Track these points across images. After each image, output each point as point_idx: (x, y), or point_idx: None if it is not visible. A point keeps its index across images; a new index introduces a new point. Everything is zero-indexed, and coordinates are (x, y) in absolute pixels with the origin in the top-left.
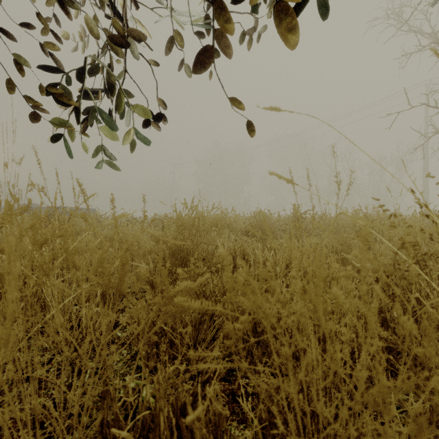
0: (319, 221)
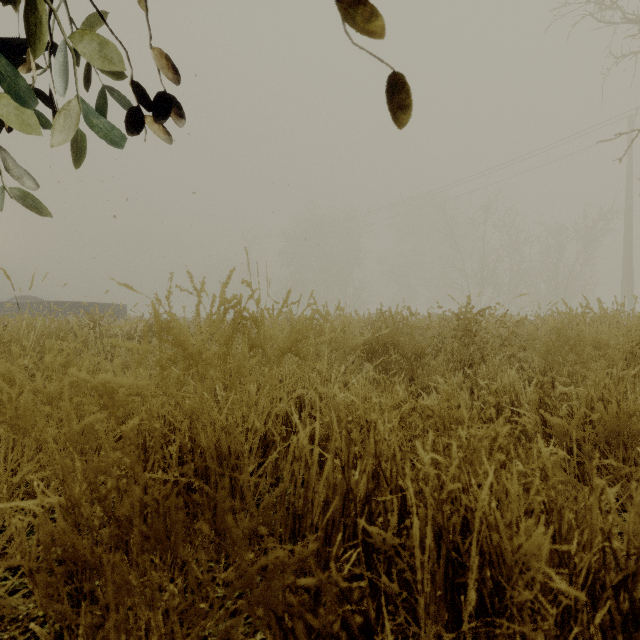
0: (512, 331)
